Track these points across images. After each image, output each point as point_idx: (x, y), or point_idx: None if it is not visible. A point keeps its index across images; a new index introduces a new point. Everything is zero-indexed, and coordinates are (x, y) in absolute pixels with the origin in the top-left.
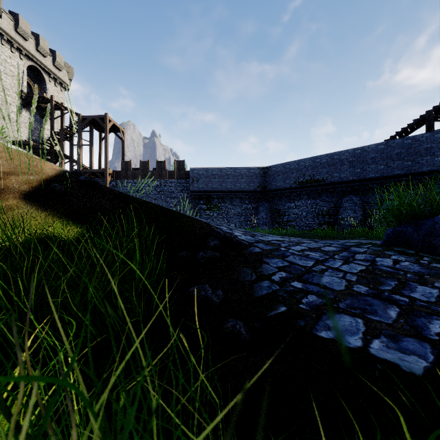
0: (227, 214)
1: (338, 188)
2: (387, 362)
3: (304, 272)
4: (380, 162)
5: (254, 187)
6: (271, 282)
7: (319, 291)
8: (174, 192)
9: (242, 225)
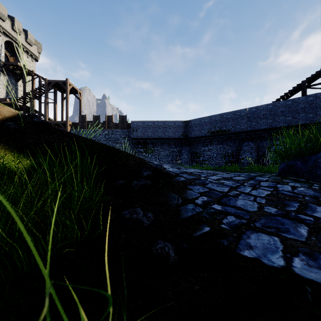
0: (159, 155)
1: (239, 136)
2: (314, 283)
3: (222, 196)
4: (269, 117)
5: (178, 135)
6: (195, 205)
7: (236, 213)
8: (119, 138)
9: (169, 163)
